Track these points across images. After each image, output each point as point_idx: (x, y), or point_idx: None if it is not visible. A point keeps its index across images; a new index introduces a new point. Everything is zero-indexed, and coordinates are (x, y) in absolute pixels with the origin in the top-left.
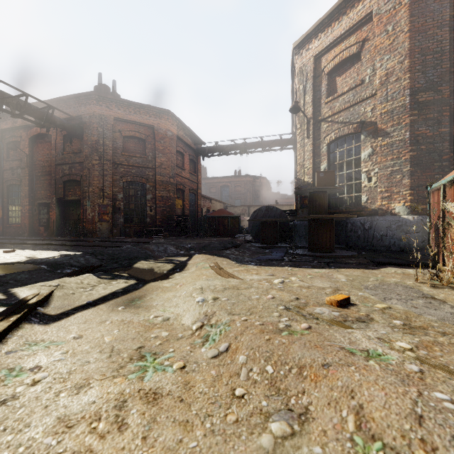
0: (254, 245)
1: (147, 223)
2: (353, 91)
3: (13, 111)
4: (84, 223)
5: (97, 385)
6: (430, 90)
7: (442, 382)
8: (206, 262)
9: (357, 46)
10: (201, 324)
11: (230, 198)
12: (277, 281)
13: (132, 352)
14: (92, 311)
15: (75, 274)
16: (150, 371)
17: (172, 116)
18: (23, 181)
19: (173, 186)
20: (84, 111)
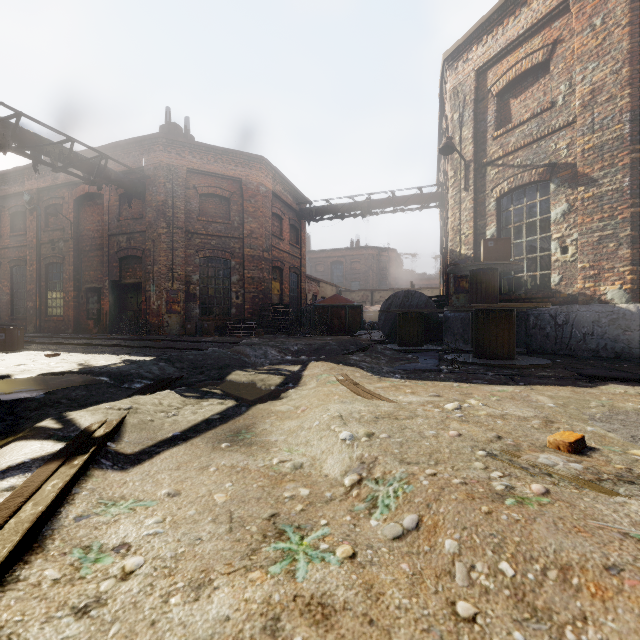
0: (388, 347)
1: (232, 316)
2: (538, 119)
3: (54, 163)
4: (147, 316)
5: (224, 584)
6: None
7: None
8: (330, 374)
9: (545, 51)
10: (357, 477)
11: (344, 280)
12: (451, 406)
13: (263, 524)
14: (184, 450)
15: (149, 391)
16: (301, 560)
17: (267, 165)
18: (67, 259)
19: (268, 263)
20: (146, 161)
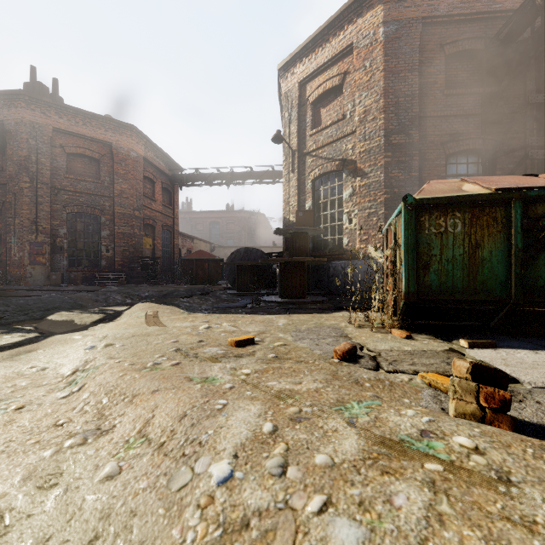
0: (228, 292)
1: (102, 267)
2: (336, 126)
3: None
4: (8, 267)
5: None
6: (402, 133)
7: (238, 393)
8: (144, 311)
9: (339, 78)
10: (74, 370)
11: (221, 238)
12: (203, 327)
13: None
14: None
15: None
16: None
17: (137, 133)
18: None
19: (139, 220)
20: (7, 115)
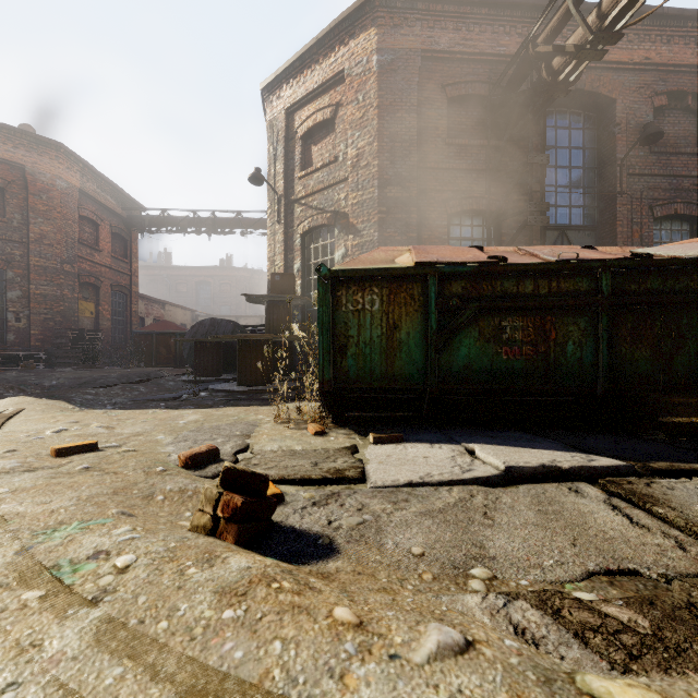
0: (181, 378)
1: (8, 343)
2: (328, 169)
3: None
4: None
5: None
6: (398, 185)
7: None
8: (1, 409)
9: (331, 110)
10: None
11: (212, 303)
12: (52, 430)
13: None
14: None
15: None
16: None
17: (68, 154)
18: None
19: (71, 277)
20: None
